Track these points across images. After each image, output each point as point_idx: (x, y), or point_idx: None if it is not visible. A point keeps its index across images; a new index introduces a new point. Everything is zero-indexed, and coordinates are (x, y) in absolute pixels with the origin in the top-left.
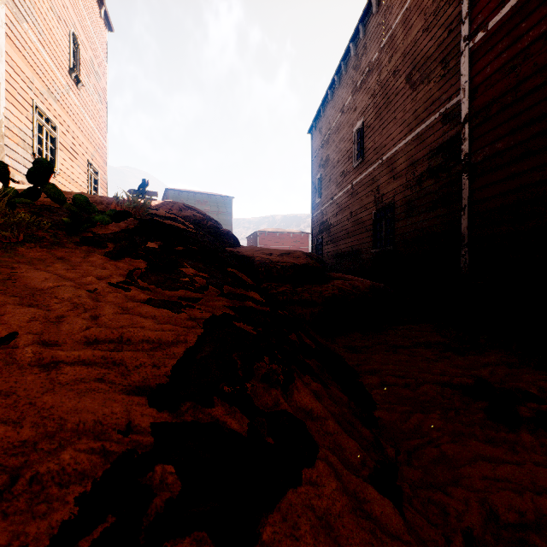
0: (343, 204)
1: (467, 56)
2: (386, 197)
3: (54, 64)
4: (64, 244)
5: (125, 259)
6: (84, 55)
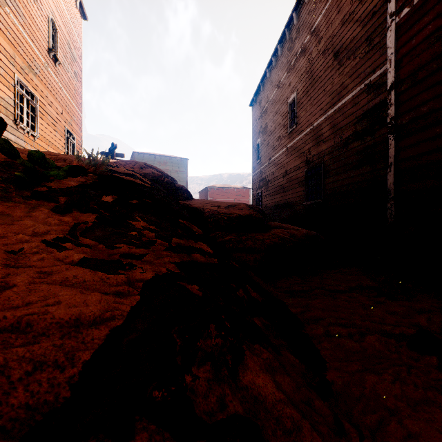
0: (279, 164)
1: (393, 31)
2: (317, 158)
3: (34, 44)
4: (12, 198)
5: (73, 213)
6: (61, 39)
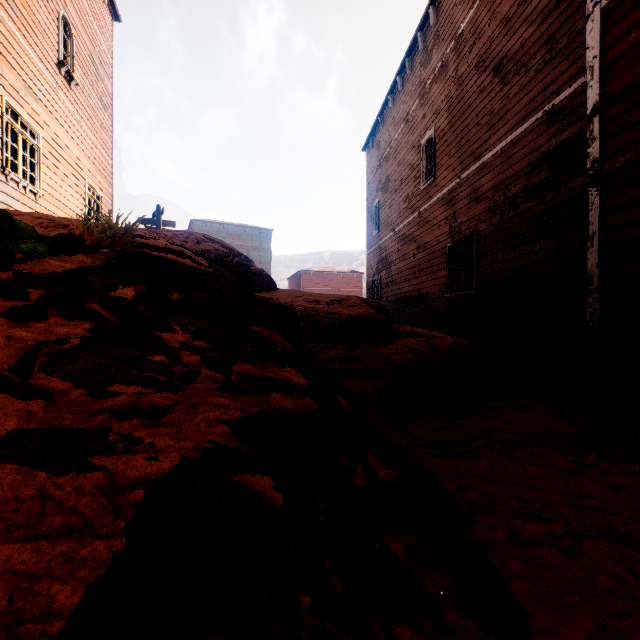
0: (407, 237)
1: (596, 20)
2: (466, 227)
3: (35, 53)
4: None
5: (48, 320)
6: (79, 47)
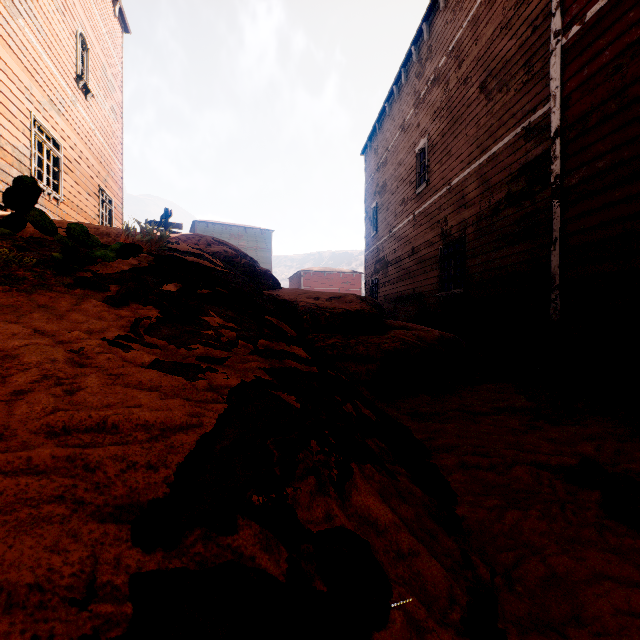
0: (403, 238)
1: (558, 56)
2: (456, 230)
3: (57, 70)
4: (51, 286)
5: (131, 306)
6: (94, 61)
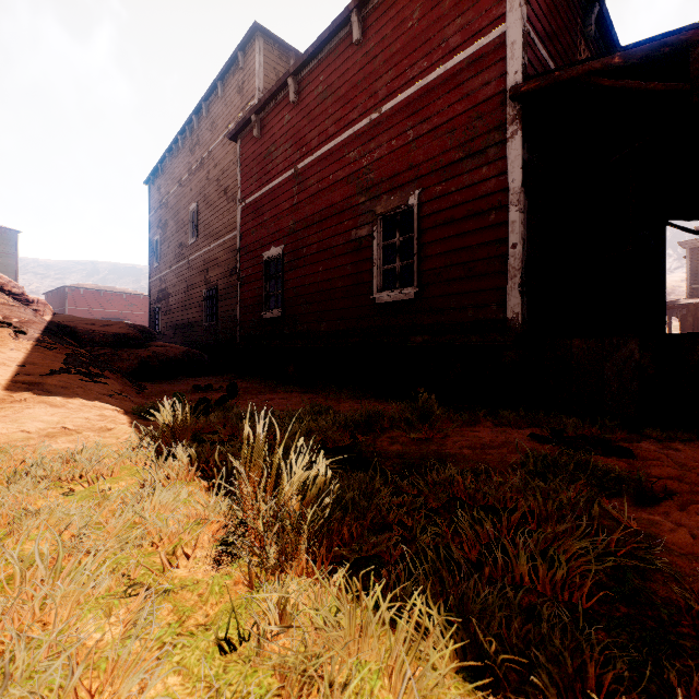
0: (181, 276)
1: (239, 212)
2: (213, 280)
3: None
4: None
5: None
6: None
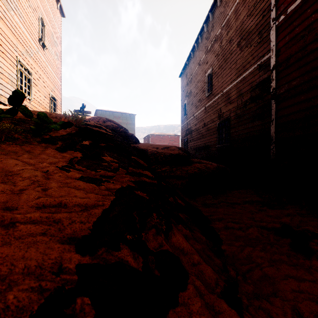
0: (199, 118)
1: (274, 30)
2: (225, 114)
3: (29, 36)
4: (31, 142)
5: (68, 151)
6: (47, 31)
